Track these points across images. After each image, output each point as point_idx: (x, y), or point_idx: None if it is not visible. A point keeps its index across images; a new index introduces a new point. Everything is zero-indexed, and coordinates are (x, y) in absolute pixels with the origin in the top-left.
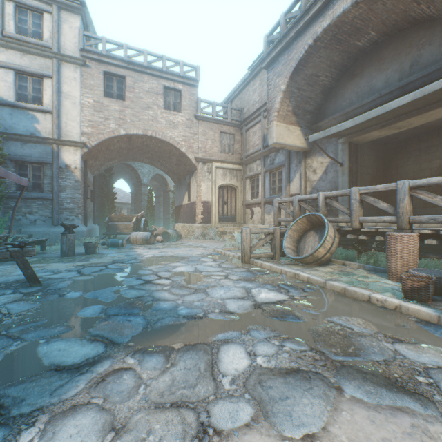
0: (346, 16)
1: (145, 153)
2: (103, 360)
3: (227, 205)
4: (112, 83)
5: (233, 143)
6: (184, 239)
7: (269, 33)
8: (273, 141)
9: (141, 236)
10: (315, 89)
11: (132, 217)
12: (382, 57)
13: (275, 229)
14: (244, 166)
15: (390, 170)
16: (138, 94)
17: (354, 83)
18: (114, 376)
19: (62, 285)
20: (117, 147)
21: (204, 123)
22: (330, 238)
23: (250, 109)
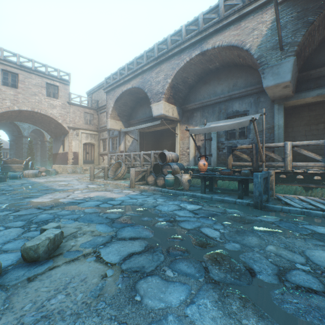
0: (131, 89)
1: (30, 119)
2: (47, 194)
3: (89, 154)
4: (8, 76)
5: (93, 119)
6: (61, 174)
7: (107, 78)
8: (109, 127)
9: (32, 172)
10: (127, 107)
11: (22, 161)
12: (148, 103)
13: (105, 167)
14: (99, 133)
15: (159, 143)
16: (28, 86)
17: (141, 109)
18: (51, 194)
19: (11, 189)
20: (9, 115)
21: (74, 106)
22: (123, 170)
23: (102, 102)
